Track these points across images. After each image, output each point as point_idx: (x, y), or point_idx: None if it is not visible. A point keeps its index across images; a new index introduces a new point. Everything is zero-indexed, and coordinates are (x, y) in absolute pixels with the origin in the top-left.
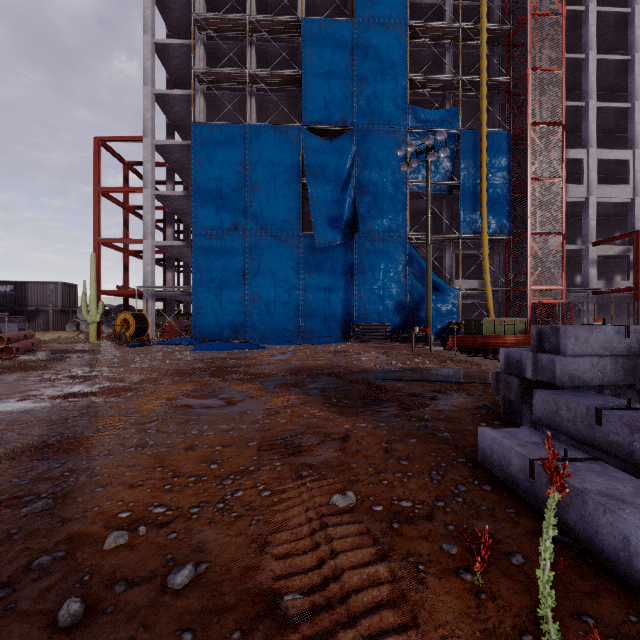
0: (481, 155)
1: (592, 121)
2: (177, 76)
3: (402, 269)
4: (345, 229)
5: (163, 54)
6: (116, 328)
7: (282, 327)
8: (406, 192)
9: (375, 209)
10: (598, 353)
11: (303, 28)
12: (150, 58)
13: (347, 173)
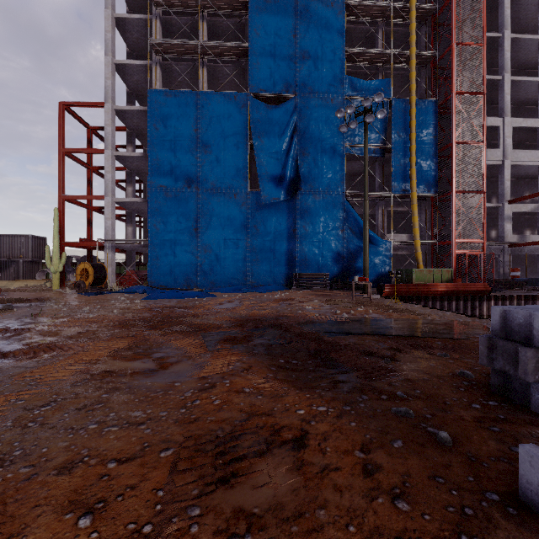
0: (411, 121)
1: (507, 93)
2: (136, 49)
3: (340, 224)
4: (288, 187)
5: (123, 28)
6: (76, 277)
7: (231, 276)
8: (343, 154)
9: (315, 169)
10: None
11: (250, 4)
12: (110, 31)
13: (290, 136)
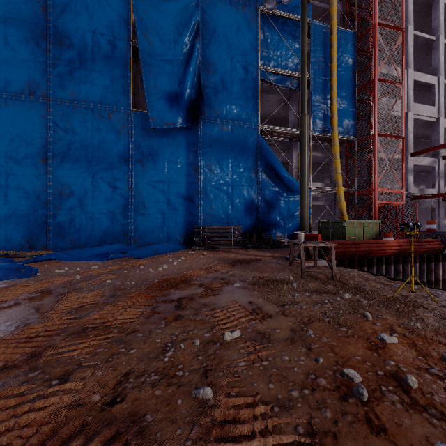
0: (332, 49)
1: (411, 45)
2: None
3: (253, 164)
4: (187, 110)
5: None
6: None
7: (103, 231)
8: (257, 77)
9: (223, 92)
10: None
11: None
12: None
13: (190, 43)
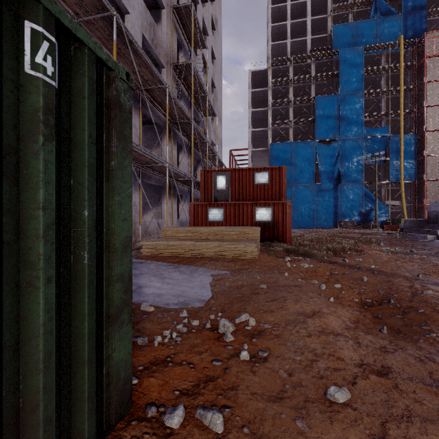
0: (400, 146)
1: None
2: (254, 118)
3: (361, 197)
4: (335, 182)
5: (253, 113)
6: None
7: (307, 222)
8: (363, 164)
9: (348, 172)
10: (414, 223)
11: (316, 101)
12: (250, 117)
13: (335, 158)
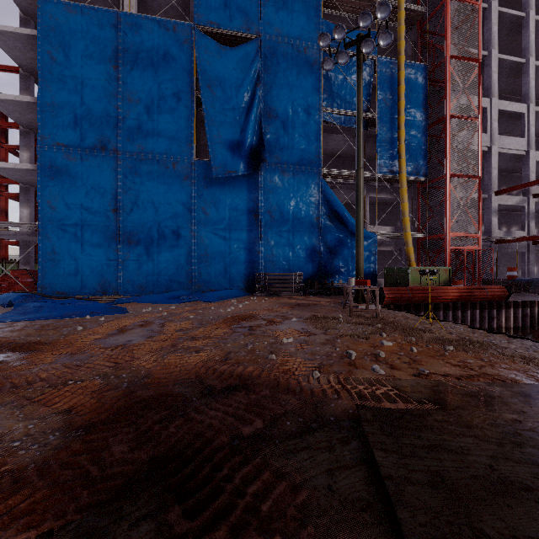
0: (399, 86)
1: (494, 71)
2: None
3: (315, 209)
4: (249, 157)
5: None
6: None
7: (168, 277)
8: (319, 120)
9: (284, 137)
10: None
11: None
12: None
13: (251, 90)
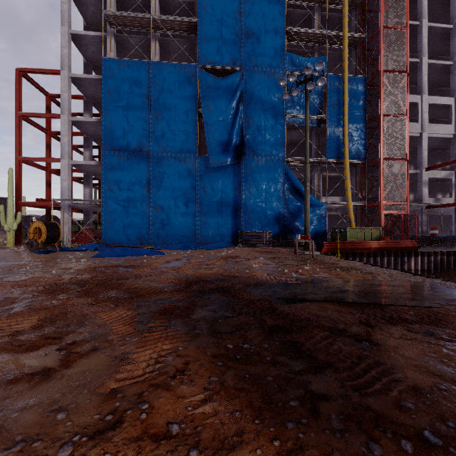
0: (344, 95)
1: (425, 74)
2: (93, 23)
3: (281, 186)
4: (234, 152)
5: (79, 1)
6: (29, 235)
7: (181, 234)
8: (284, 123)
9: (259, 136)
10: None
11: None
12: (66, 2)
13: (236, 106)
